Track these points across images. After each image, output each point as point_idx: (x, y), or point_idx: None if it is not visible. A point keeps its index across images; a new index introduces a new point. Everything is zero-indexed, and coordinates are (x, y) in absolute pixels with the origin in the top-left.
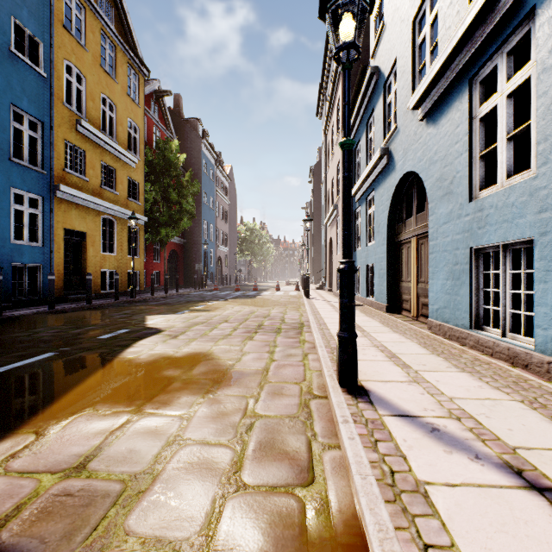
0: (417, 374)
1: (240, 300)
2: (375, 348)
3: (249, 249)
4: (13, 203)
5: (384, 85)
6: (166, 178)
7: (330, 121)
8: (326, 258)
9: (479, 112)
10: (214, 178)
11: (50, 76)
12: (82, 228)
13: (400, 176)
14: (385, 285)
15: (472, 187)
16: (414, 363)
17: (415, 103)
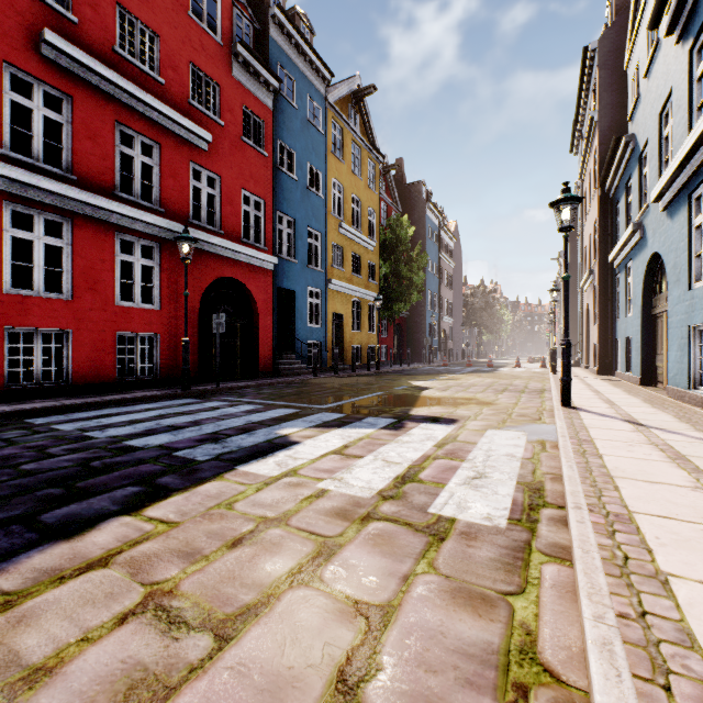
0: (617, 407)
1: (477, 374)
2: (599, 399)
3: (477, 318)
4: (308, 298)
5: (639, 156)
6: (397, 255)
7: (587, 167)
8: (582, 329)
9: (694, 223)
10: (438, 241)
11: (325, 196)
12: (341, 311)
13: (650, 254)
14: (639, 359)
15: (691, 279)
16: (622, 404)
17: (652, 200)
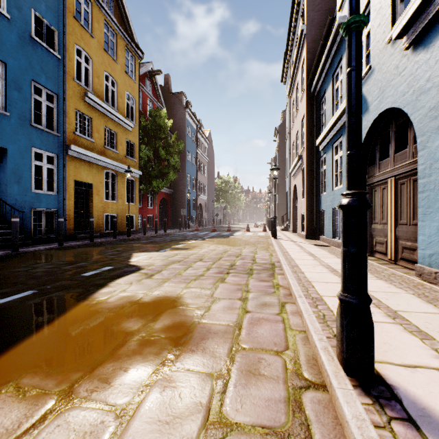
0: None
1: (215, 239)
2: None
3: (224, 198)
4: (34, 160)
5: None
6: (157, 140)
7: (294, 82)
8: (290, 203)
9: None
10: (196, 140)
11: (63, 57)
12: (89, 180)
13: (375, 116)
14: None
15: None
16: (433, 330)
17: (400, 29)
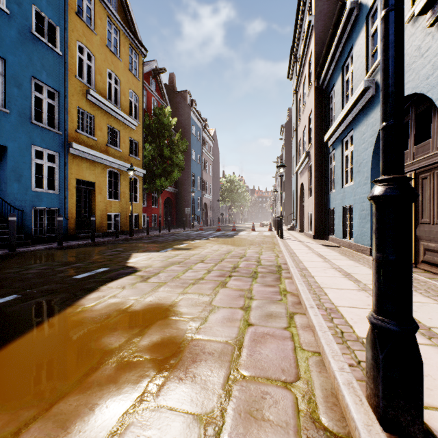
0: None
1: (219, 239)
2: None
3: (229, 197)
4: (34, 158)
5: (366, 17)
6: (161, 139)
7: (301, 77)
8: (297, 202)
9: None
10: (200, 138)
11: (64, 54)
12: (91, 179)
13: None
14: (368, 227)
15: None
16: None
17: (425, 2)
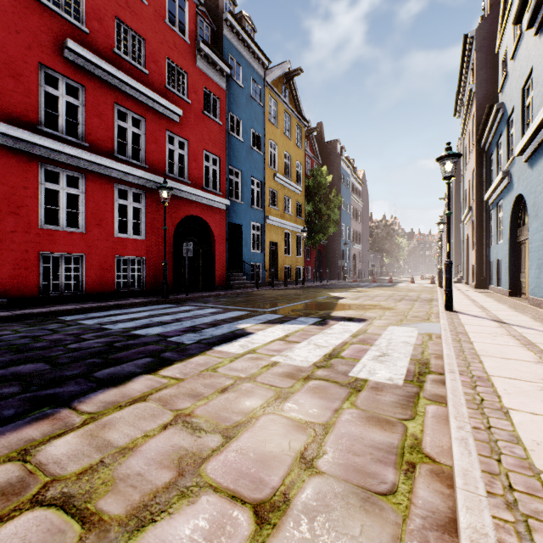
0: (488, 311)
1: (380, 288)
2: (474, 306)
3: (380, 245)
4: (251, 230)
5: (507, 120)
6: (318, 197)
7: (467, 127)
8: (463, 253)
9: None
10: (349, 186)
11: (264, 153)
12: (276, 240)
13: (515, 195)
14: (507, 276)
15: None
16: (491, 309)
17: (517, 154)
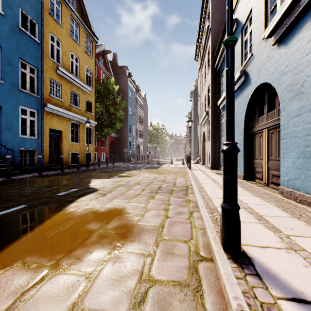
0: (290, 240)
1: (148, 170)
2: (244, 210)
3: (155, 140)
4: (20, 114)
5: (241, 30)
6: (108, 100)
7: (203, 61)
8: (201, 144)
9: None
10: (135, 99)
11: (41, 42)
12: (60, 128)
13: (255, 87)
14: (242, 162)
15: None
16: (282, 226)
17: (269, 32)
